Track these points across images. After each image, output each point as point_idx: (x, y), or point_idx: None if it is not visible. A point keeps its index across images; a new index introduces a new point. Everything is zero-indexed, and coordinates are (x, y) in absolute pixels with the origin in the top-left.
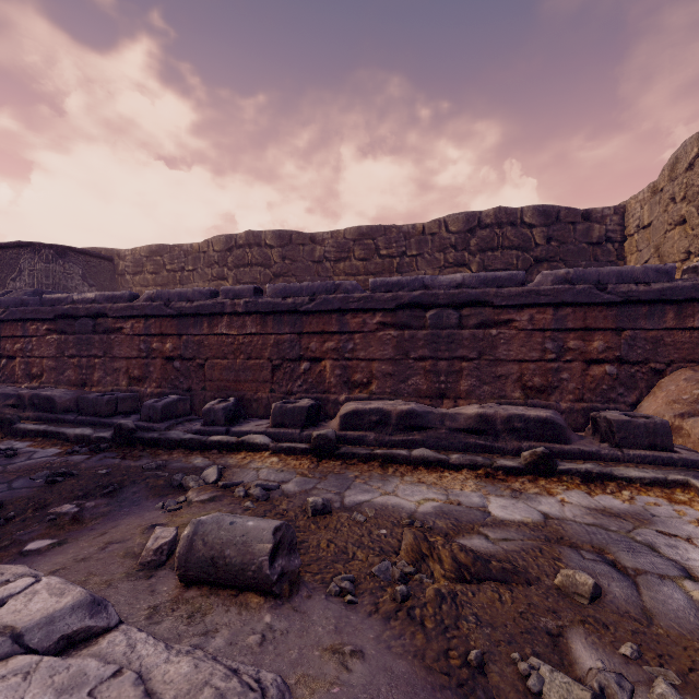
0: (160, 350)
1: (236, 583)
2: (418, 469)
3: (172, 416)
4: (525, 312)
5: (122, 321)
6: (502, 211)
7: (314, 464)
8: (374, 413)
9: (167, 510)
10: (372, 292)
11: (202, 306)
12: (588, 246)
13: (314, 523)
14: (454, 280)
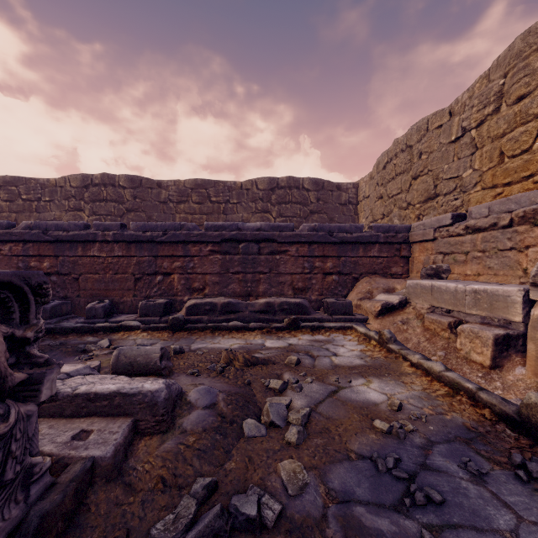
0: (37, 267)
1: (143, 372)
2: (232, 332)
3: (57, 315)
4: (294, 246)
5: (0, 244)
6: (291, 179)
7: (171, 334)
8: (207, 304)
9: (84, 359)
10: (206, 230)
11: (77, 235)
12: (339, 205)
13: (175, 357)
14: (256, 226)
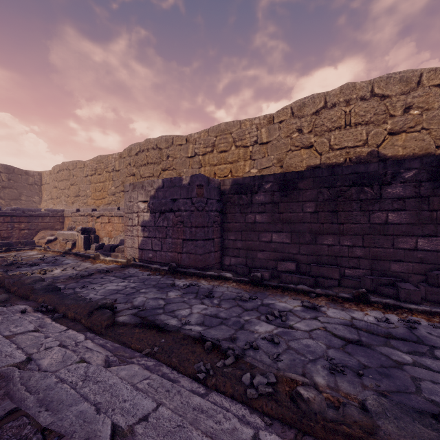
0: None
1: None
2: None
3: None
4: (2, 217)
5: None
6: None
7: None
8: None
9: None
10: None
11: None
12: (27, 185)
13: None
14: None
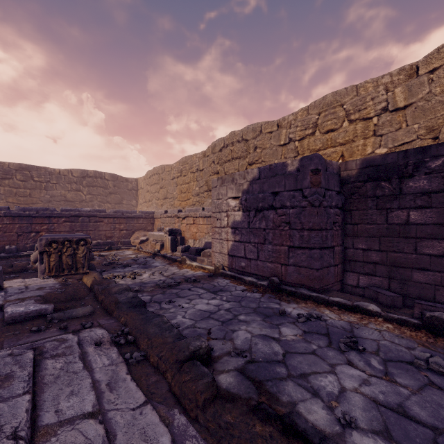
0: None
1: None
2: None
3: None
4: (107, 219)
5: None
6: (97, 172)
7: None
8: None
9: None
10: (62, 211)
11: None
12: (127, 190)
13: None
14: (88, 210)
